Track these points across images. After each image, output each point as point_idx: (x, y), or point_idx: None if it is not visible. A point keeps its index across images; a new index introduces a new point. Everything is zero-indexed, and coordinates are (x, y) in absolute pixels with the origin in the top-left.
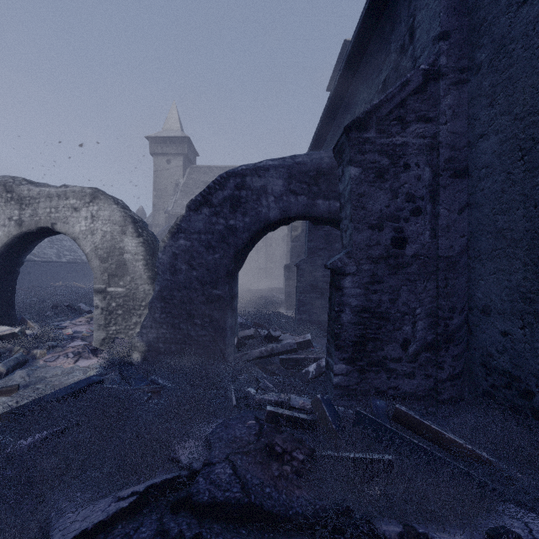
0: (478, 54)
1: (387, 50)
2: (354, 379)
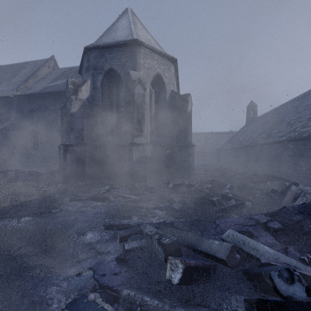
0: (21, 124)
1: (2, 107)
2: (1, 170)
